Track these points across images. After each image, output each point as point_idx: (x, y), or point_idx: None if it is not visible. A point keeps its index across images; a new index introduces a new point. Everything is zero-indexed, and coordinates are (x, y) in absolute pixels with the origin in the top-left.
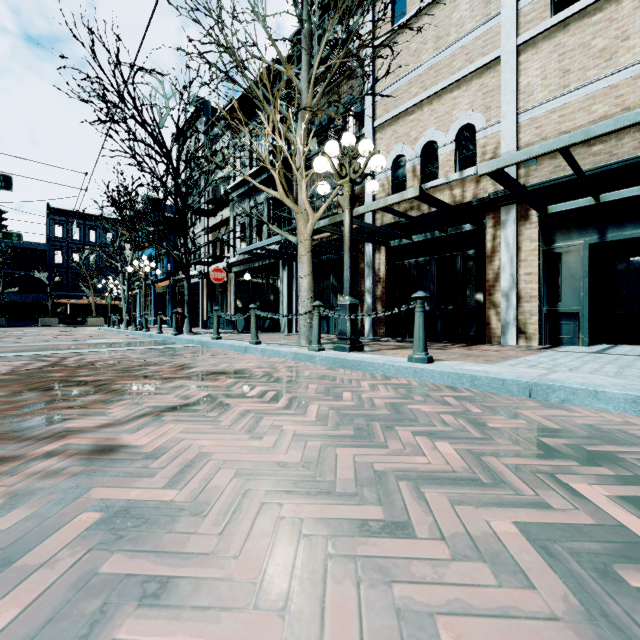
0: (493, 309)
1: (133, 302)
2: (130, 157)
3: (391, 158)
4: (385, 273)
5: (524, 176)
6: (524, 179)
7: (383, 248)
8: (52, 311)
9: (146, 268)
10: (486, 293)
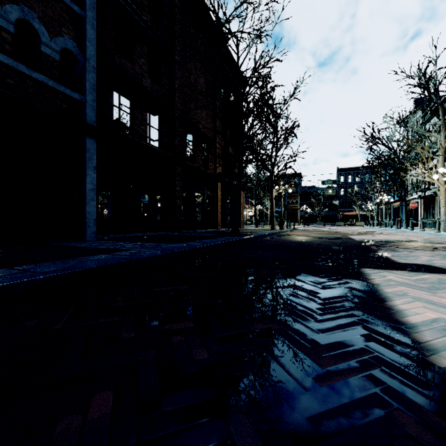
0: None
1: (380, 213)
2: (377, 159)
3: None
4: None
5: None
6: None
7: None
8: (339, 218)
9: (385, 199)
10: None
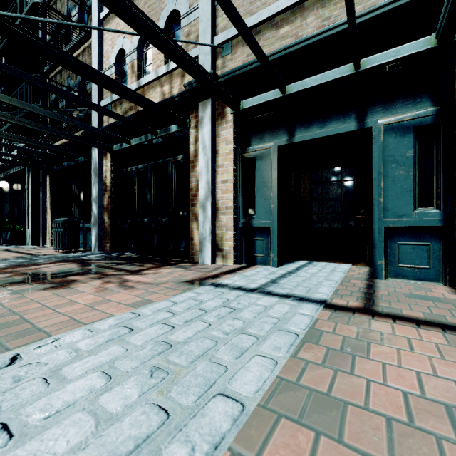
0: (195, 222)
1: None
2: None
3: (114, 53)
4: (110, 181)
5: (221, 67)
6: (221, 71)
7: (109, 153)
8: None
9: None
10: (190, 203)
